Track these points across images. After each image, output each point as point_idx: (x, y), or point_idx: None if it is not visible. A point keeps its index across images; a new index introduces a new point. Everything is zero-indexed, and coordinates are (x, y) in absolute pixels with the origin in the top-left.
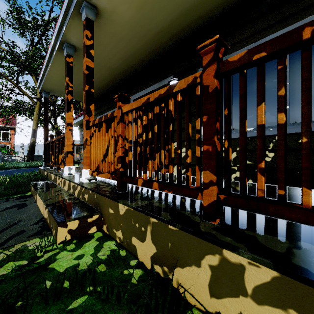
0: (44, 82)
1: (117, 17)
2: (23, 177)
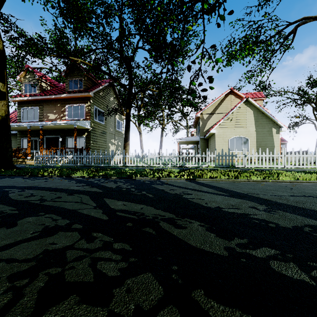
0: None
1: (47, 127)
2: None
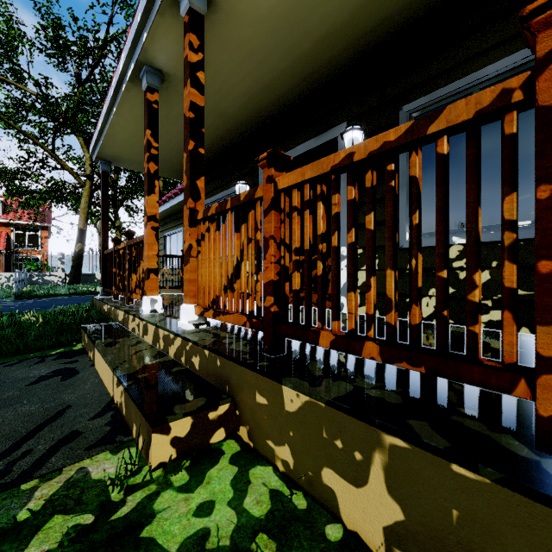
0: (103, 143)
1: (247, 9)
2: (67, 314)
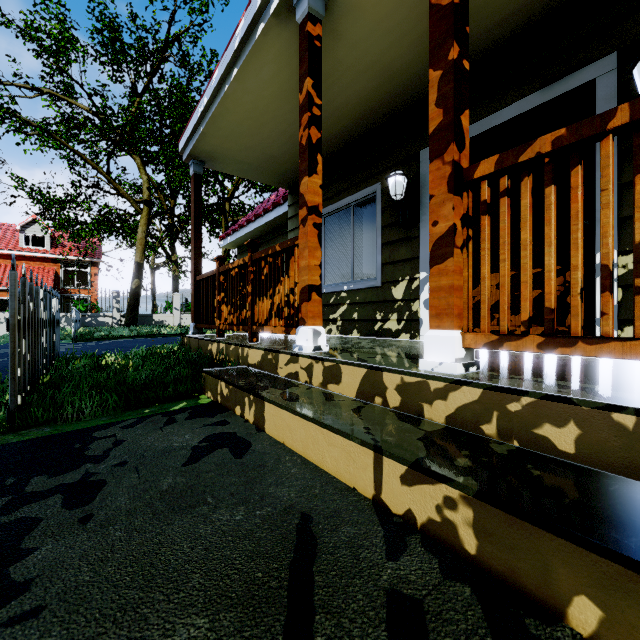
0: (204, 132)
1: None
2: (157, 356)
